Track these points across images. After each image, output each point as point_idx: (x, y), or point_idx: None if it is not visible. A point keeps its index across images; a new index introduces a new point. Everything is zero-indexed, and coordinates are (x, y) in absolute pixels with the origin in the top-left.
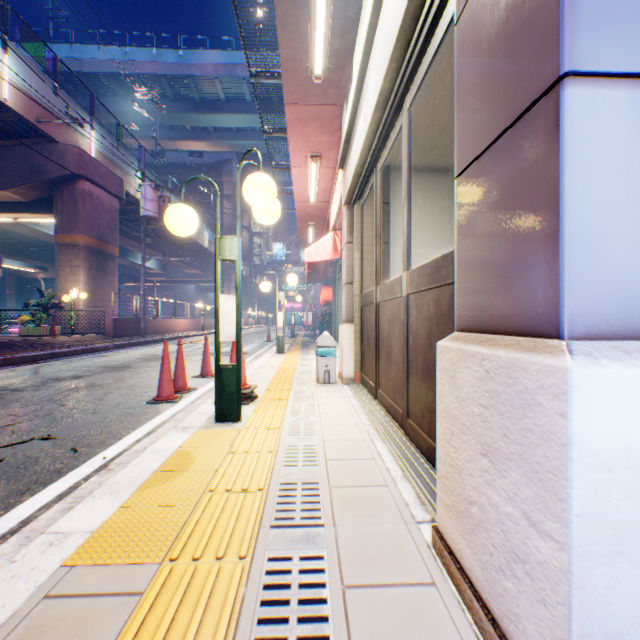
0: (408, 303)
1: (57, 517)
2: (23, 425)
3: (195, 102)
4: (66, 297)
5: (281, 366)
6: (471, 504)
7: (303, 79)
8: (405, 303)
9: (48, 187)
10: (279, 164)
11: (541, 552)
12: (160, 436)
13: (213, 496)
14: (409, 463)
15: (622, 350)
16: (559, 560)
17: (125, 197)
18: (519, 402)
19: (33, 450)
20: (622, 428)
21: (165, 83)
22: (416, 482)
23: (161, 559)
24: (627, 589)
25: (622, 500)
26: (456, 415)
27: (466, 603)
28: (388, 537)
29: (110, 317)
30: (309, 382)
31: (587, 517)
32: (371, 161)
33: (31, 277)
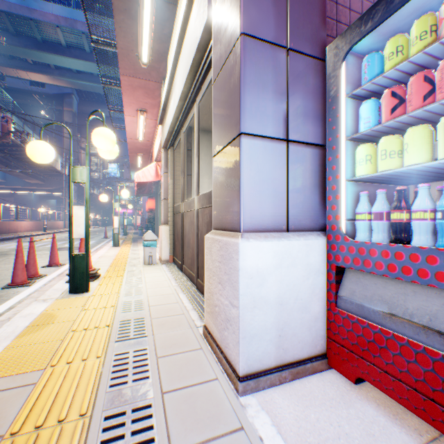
0: (198, 214)
1: None
2: None
3: (37, 41)
4: None
5: (117, 255)
6: (216, 306)
7: (134, 62)
8: (197, 214)
9: None
10: (115, 107)
11: (233, 313)
12: (21, 309)
13: (75, 333)
14: (197, 302)
15: (259, 236)
16: (237, 313)
17: None
18: (229, 258)
19: None
20: (256, 263)
21: (6, 18)
22: (199, 310)
23: (45, 367)
24: (258, 319)
25: (256, 288)
26: (212, 268)
27: (214, 351)
28: (182, 335)
29: None
30: (138, 264)
31: (245, 295)
32: (179, 126)
33: None
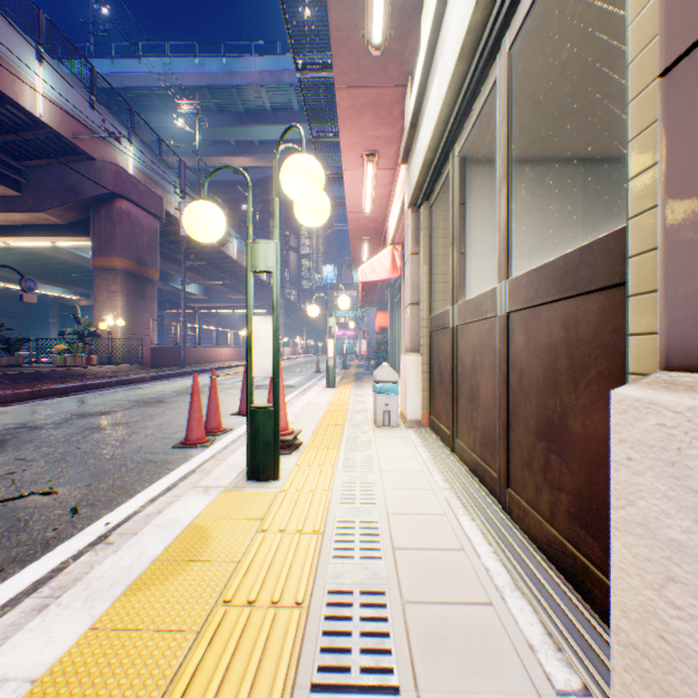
0: (508, 325)
1: (20, 623)
2: (27, 473)
3: (239, 114)
4: (103, 324)
5: (331, 403)
6: None
7: (358, 53)
8: (503, 325)
9: (85, 208)
10: (329, 174)
11: None
12: (180, 494)
13: (227, 613)
14: (519, 563)
15: None
16: None
17: (165, 217)
18: None
19: (26, 509)
20: None
21: (208, 95)
22: (539, 603)
23: None
24: None
25: None
26: (686, 545)
27: None
28: None
29: (149, 346)
30: (365, 424)
31: None
32: (447, 142)
33: (74, 304)
